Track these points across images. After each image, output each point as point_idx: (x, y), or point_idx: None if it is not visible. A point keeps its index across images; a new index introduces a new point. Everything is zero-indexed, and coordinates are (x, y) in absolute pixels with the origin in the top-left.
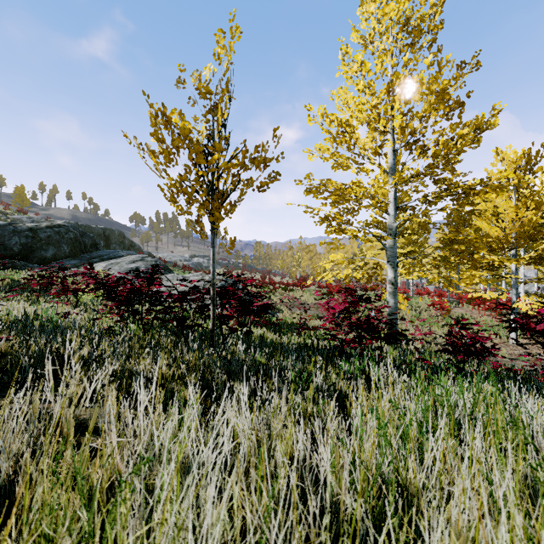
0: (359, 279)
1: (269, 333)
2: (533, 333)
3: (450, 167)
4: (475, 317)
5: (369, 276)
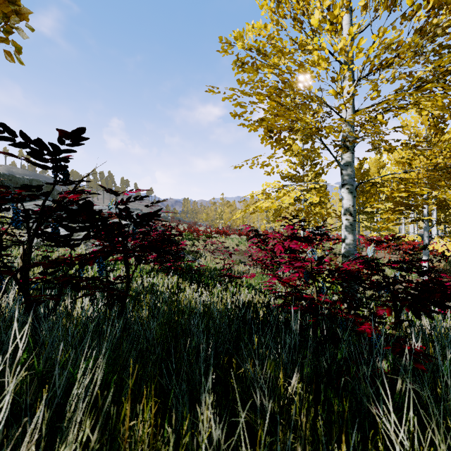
0: (296, 214)
1: (183, 284)
2: (437, 273)
3: (424, 57)
4: (382, 259)
5: (308, 210)
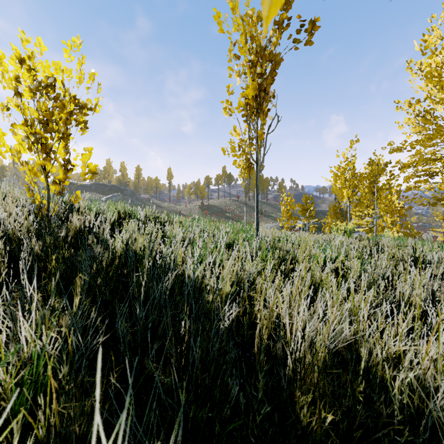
0: None
1: None
2: None
3: None
4: None
5: None
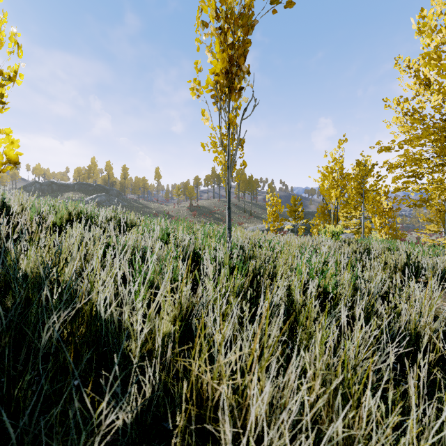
0: None
1: None
2: None
3: None
4: None
5: None
